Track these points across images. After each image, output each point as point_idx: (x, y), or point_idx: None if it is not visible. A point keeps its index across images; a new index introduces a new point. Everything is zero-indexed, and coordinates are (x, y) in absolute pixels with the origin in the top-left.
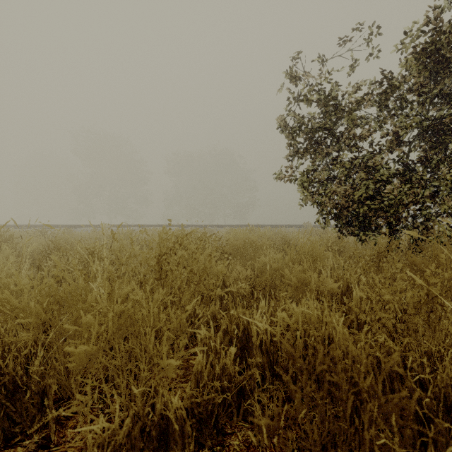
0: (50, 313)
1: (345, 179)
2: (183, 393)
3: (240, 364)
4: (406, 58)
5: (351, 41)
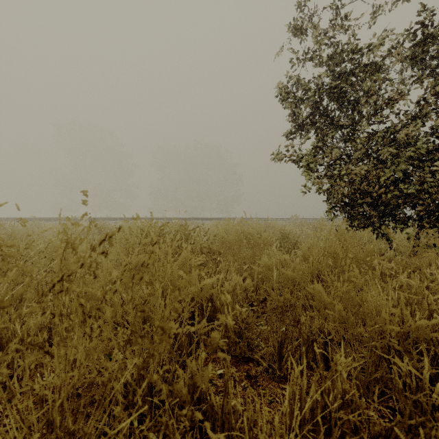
0: None
1: (360, 158)
2: None
3: None
4: None
5: None
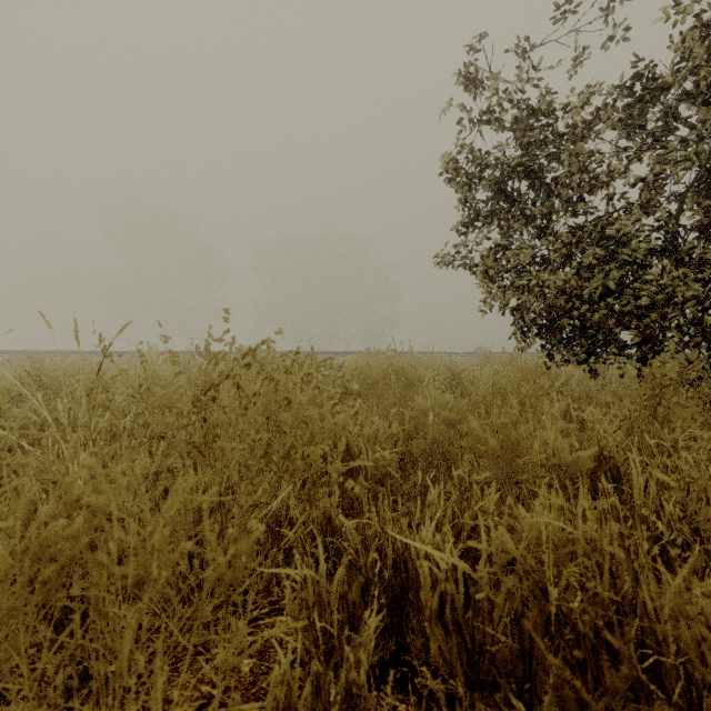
0: None
1: (562, 262)
2: None
3: (387, 644)
4: (682, 34)
5: (575, 14)
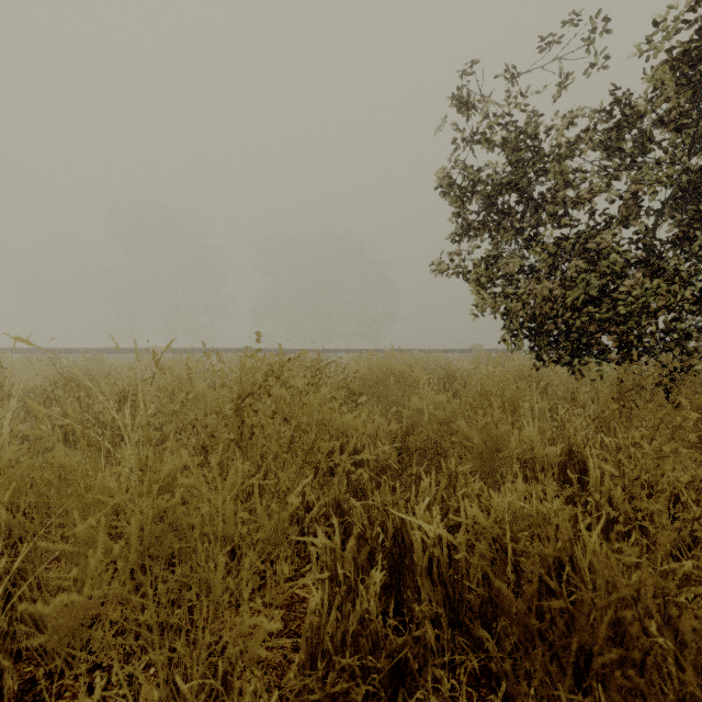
0: (21, 512)
1: (548, 271)
2: (284, 659)
3: (388, 599)
4: (655, 67)
5: (559, 43)
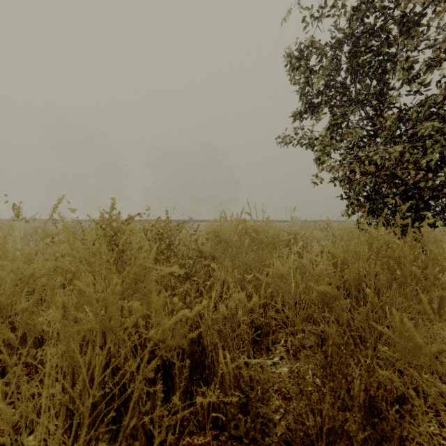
0: None
1: (386, 141)
2: None
3: None
4: None
5: None
